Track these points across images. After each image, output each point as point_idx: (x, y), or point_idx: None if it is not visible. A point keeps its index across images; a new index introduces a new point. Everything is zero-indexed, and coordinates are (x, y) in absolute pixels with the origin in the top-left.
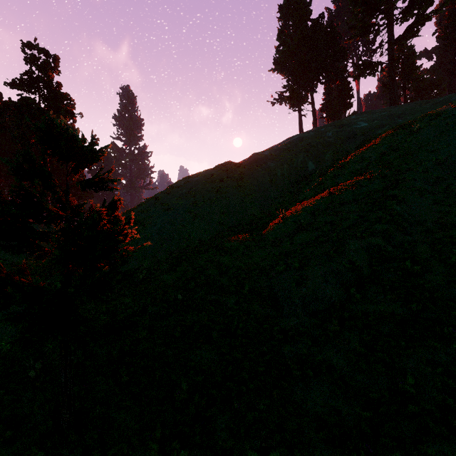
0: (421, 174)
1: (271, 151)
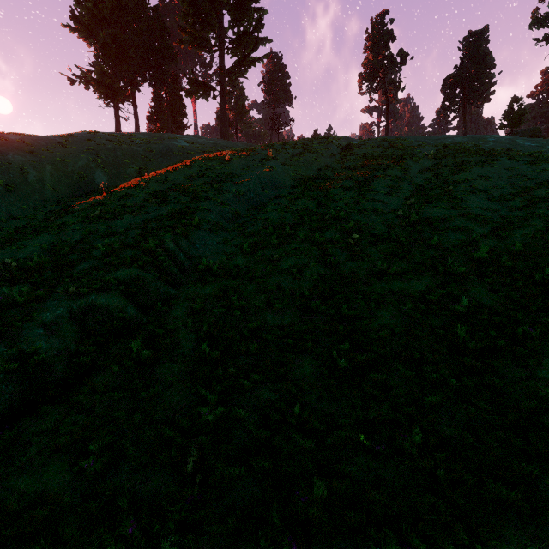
0: (219, 205)
1: (27, 137)
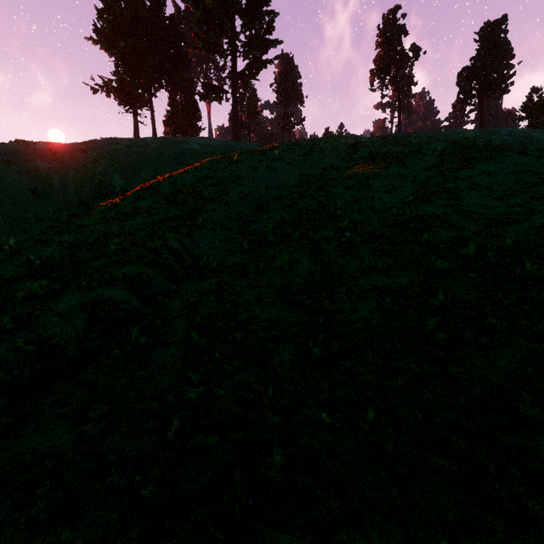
0: (223, 206)
1: (53, 145)
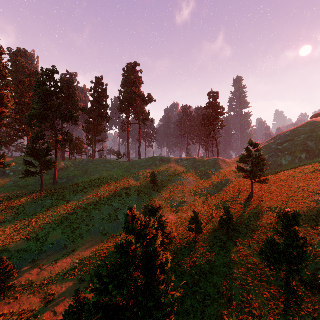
0: None
1: None
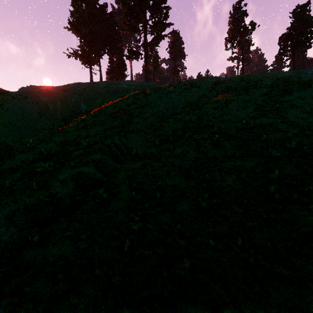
0: (143, 120)
1: (49, 88)
